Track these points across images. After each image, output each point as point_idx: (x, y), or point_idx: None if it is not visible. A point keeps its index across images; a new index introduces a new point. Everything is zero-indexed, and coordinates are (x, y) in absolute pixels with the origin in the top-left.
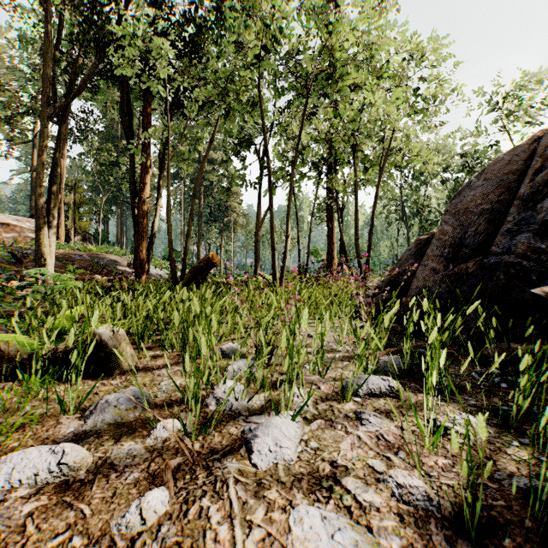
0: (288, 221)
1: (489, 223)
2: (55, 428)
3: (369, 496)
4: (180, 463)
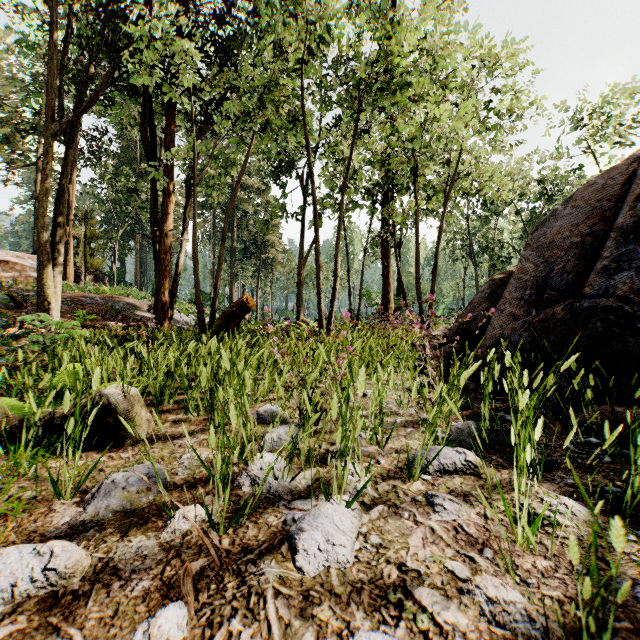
0: (338, 257)
1: (579, 259)
2: (46, 517)
3: (451, 614)
4: (203, 567)
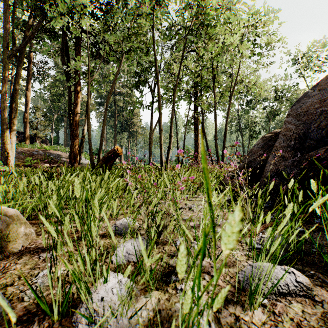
0: (171, 125)
1: None
2: None
3: None
4: None
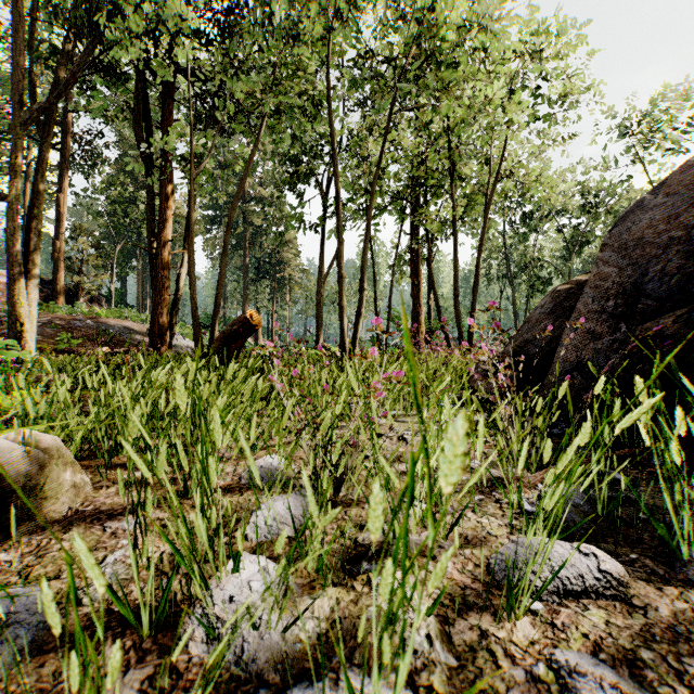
0: (363, 266)
1: (684, 257)
2: None
3: None
4: None
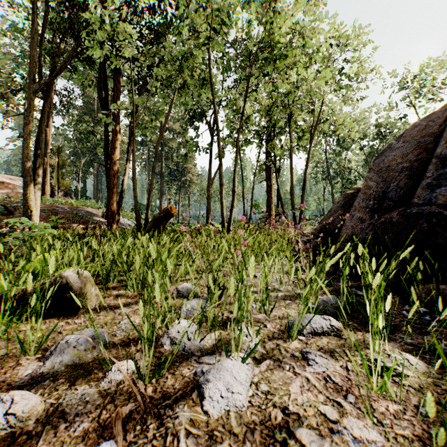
0: (235, 178)
1: (409, 178)
2: (14, 370)
3: None
4: (131, 410)
